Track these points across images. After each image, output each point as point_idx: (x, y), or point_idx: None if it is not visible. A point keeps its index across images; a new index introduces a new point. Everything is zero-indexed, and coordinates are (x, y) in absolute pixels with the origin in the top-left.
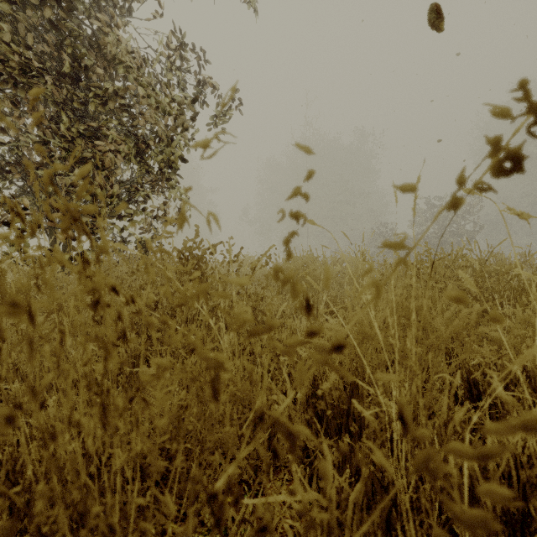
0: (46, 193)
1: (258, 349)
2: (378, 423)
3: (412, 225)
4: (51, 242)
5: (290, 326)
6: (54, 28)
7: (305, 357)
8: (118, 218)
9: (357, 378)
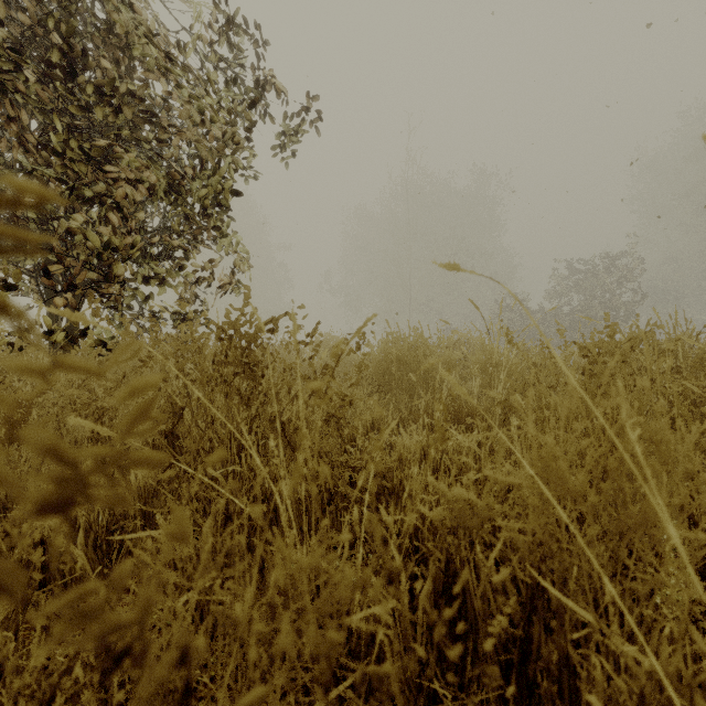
0: (38, 245)
1: (345, 578)
2: (579, 658)
3: (550, 295)
4: (50, 317)
5: (399, 453)
6: (45, 3)
7: (431, 517)
8: (146, 282)
9: (548, 585)
